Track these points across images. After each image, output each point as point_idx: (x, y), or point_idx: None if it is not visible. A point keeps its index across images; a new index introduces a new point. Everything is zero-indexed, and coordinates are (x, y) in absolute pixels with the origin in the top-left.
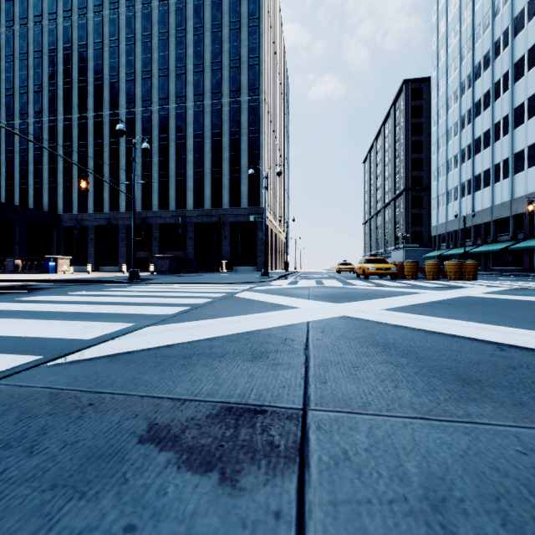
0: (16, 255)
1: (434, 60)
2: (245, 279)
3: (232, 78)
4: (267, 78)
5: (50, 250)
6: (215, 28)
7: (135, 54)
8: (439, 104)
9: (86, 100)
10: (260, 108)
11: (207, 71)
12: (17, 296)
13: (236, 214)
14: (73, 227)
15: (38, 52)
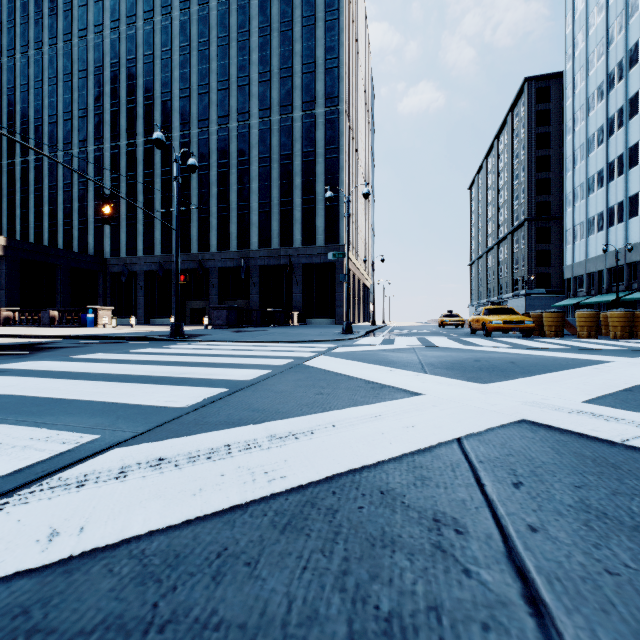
0: (58, 306)
1: (568, 48)
2: (321, 336)
3: (305, 86)
4: (348, 85)
5: (96, 300)
6: (284, 27)
7: (191, 66)
8: (575, 105)
9: (135, 124)
10: (340, 121)
11: (275, 80)
12: (1, 360)
13: (309, 254)
14: (121, 273)
15: (83, 71)
